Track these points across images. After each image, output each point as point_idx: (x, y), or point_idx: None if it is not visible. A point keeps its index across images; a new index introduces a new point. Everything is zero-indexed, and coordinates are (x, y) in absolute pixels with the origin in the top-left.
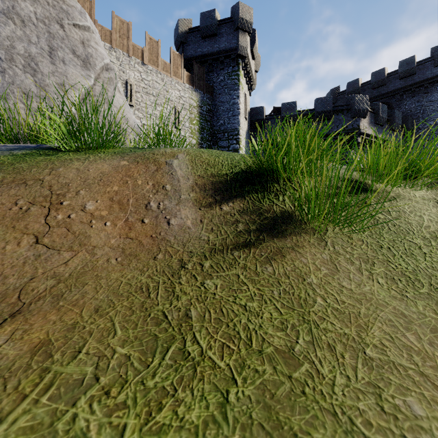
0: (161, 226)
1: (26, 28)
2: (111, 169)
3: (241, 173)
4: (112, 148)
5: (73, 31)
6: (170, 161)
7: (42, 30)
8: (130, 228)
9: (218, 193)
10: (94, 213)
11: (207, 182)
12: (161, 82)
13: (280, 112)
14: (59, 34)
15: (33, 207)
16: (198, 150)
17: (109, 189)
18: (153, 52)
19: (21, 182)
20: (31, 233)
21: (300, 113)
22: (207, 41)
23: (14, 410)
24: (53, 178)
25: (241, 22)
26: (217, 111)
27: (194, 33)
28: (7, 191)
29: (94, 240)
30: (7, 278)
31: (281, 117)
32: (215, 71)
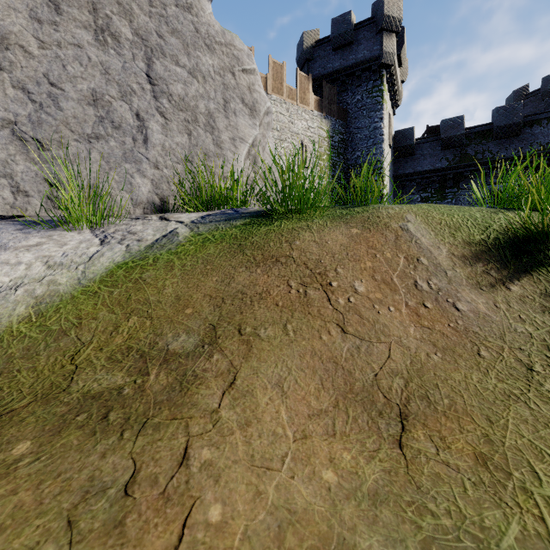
0: (449, 312)
1: (206, 84)
2: (347, 240)
3: (502, 237)
4: (314, 210)
5: (242, 78)
6: (404, 226)
7: (218, 83)
8: (417, 315)
9: (489, 266)
10: (369, 295)
11: (464, 252)
12: (285, 113)
13: (438, 132)
14: (231, 84)
15: (308, 290)
16: (420, 208)
17: (363, 265)
18: (277, 78)
19: (273, 260)
20: (329, 320)
21: (470, 131)
22: (339, 53)
23: (547, 533)
24: (300, 254)
25: (386, 21)
26: (353, 141)
27: (323, 46)
28: (270, 271)
29: (393, 329)
30: (351, 372)
31: (440, 139)
32: (350, 90)
